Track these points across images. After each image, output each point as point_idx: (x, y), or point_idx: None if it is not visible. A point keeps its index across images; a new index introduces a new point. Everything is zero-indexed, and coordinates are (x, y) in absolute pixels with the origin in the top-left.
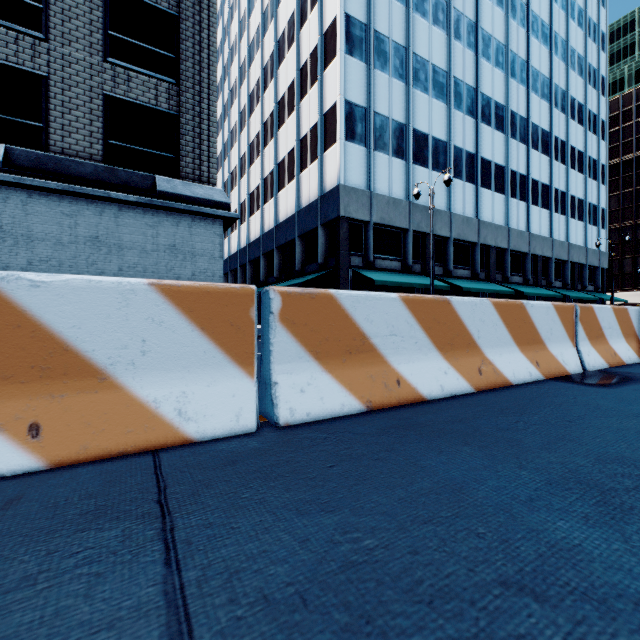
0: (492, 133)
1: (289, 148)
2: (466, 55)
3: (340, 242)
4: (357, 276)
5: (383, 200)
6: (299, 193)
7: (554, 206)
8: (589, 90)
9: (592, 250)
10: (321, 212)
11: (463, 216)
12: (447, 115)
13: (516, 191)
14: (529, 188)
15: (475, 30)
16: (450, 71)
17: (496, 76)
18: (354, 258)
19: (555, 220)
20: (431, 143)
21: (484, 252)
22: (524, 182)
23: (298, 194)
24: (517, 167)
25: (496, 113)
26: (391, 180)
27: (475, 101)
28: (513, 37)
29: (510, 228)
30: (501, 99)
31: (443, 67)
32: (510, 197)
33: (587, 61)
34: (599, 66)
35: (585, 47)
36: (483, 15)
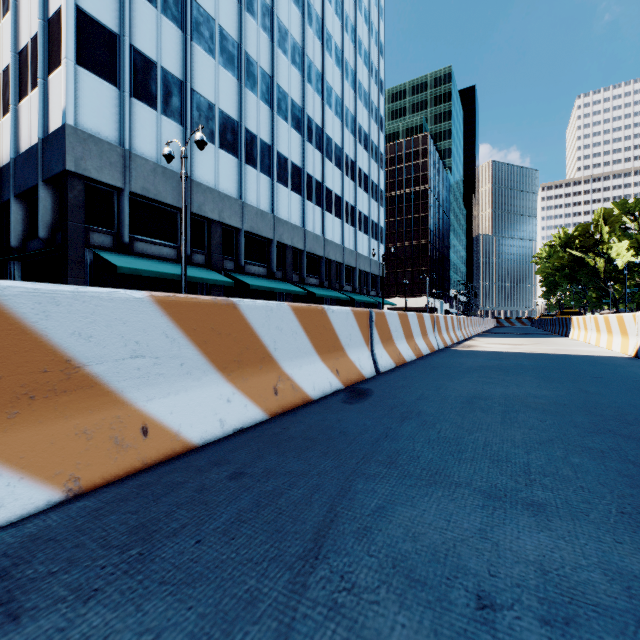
0: (289, 130)
1: (5, 62)
2: (261, 36)
3: (68, 208)
4: (105, 261)
5: (147, 165)
6: (17, 131)
7: (345, 217)
8: (372, 124)
9: (374, 261)
10: (43, 162)
11: (257, 208)
12: (239, 92)
13: (312, 195)
14: (324, 195)
15: (271, 15)
16: (242, 44)
17: (293, 74)
18: (97, 235)
19: (346, 230)
20: (218, 116)
21: (282, 251)
22: (320, 188)
23: (16, 133)
24: (313, 172)
25: (293, 111)
26: (160, 143)
27: (271, 90)
28: (310, 44)
29: (307, 230)
30: (298, 99)
31: (234, 36)
32: (307, 200)
33: (371, 98)
34: (379, 106)
35: (369, 85)
36: (280, 4)
